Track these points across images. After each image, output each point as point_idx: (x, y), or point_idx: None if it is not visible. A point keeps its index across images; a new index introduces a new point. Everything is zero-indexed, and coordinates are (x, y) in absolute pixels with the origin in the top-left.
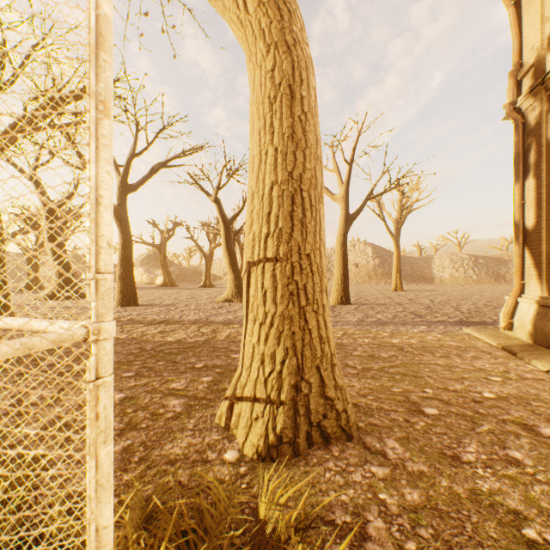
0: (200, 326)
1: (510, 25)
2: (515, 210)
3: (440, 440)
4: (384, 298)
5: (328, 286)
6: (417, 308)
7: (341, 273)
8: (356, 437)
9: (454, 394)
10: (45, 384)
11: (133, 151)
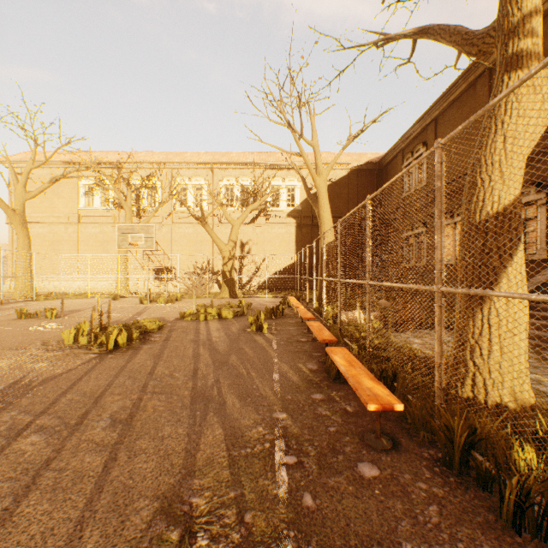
0: None
1: (11, 198)
2: (13, 254)
3: None
4: None
5: None
6: None
7: None
8: None
9: None
10: None
11: None
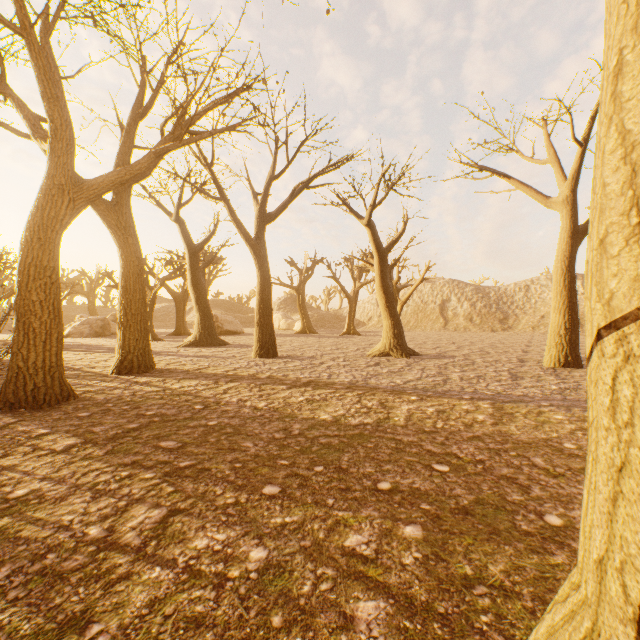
0: (360, 395)
1: None
2: None
3: None
4: None
5: (515, 336)
6: None
7: (565, 318)
8: None
9: None
10: (153, 493)
11: (272, 173)
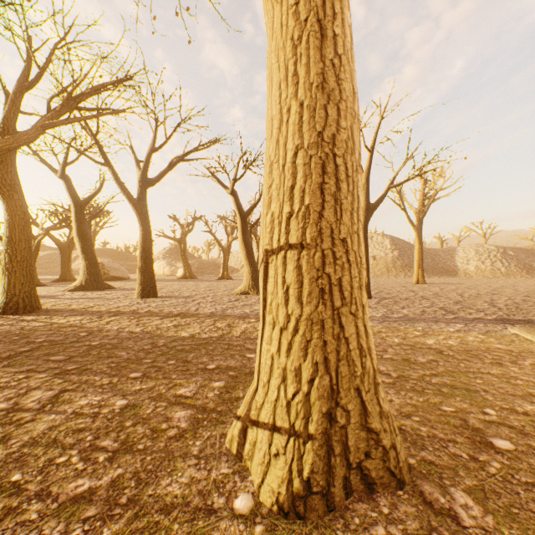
0: (215, 320)
1: None
2: None
3: (531, 496)
4: (407, 292)
5: None
6: (446, 303)
7: None
8: (408, 483)
9: (526, 418)
10: (47, 384)
11: (153, 146)
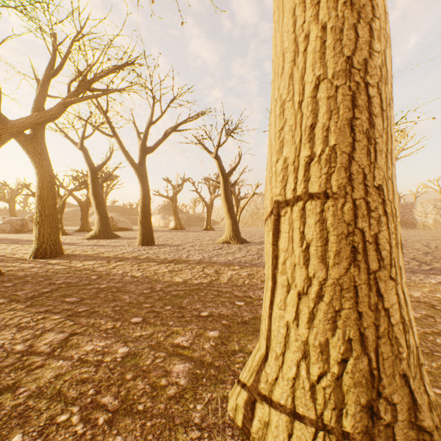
0: (204, 267)
1: None
2: None
3: None
4: None
5: None
6: (415, 254)
7: None
8: None
9: None
10: (60, 326)
11: (151, 120)
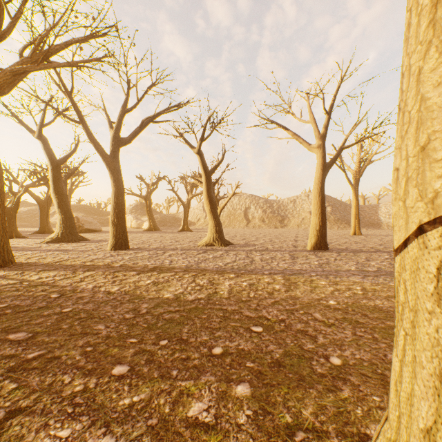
0: (194, 276)
1: None
2: None
3: None
4: (353, 243)
5: (288, 231)
6: None
7: (319, 219)
8: None
9: None
10: None
11: (125, 107)
